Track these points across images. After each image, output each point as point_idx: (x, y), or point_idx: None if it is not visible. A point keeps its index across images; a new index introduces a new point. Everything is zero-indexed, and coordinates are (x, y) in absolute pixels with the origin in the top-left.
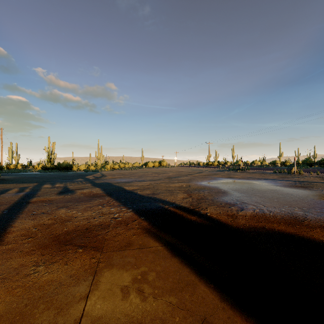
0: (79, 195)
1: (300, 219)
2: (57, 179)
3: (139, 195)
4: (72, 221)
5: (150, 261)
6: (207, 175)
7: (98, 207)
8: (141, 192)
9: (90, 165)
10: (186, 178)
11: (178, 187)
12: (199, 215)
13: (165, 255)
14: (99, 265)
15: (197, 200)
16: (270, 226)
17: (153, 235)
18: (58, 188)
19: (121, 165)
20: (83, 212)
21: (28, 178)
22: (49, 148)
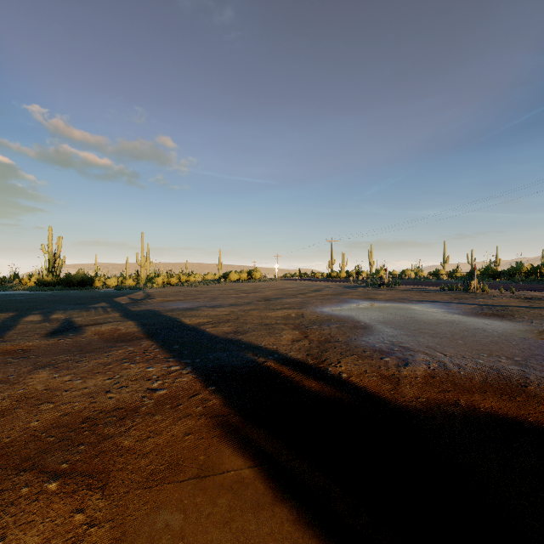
0: (91, 336)
1: (520, 382)
2: (58, 305)
3: (209, 335)
4: (55, 403)
5: (221, 522)
6: (331, 295)
7: (122, 365)
8: (213, 328)
9: (126, 278)
10: (295, 301)
11: (283, 318)
12: (327, 379)
13: (259, 496)
14: (86, 543)
15: (319, 345)
16: (467, 400)
17: (231, 434)
18: (53, 322)
19: (183, 277)
20: (87, 377)
21: (2, 302)
22: (51, 247)
